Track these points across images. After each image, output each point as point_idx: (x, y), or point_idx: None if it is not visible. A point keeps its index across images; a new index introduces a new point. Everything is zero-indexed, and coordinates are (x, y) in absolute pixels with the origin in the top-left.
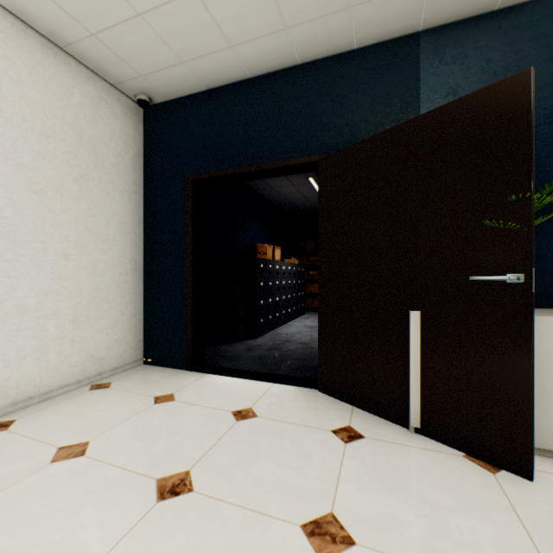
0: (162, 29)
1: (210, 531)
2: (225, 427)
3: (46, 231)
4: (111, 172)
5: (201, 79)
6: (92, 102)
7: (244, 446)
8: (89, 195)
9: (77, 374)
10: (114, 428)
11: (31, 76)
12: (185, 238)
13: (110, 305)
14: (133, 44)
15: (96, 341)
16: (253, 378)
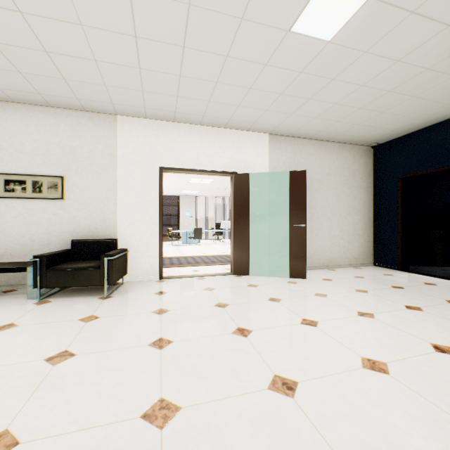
0: (387, 127)
1: (410, 293)
2: (418, 284)
3: (339, 209)
4: (359, 181)
5: (406, 131)
6: (353, 156)
7: (426, 288)
8: (352, 193)
9: (348, 262)
10: (370, 276)
11: (336, 158)
12: (396, 206)
13: (359, 237)
14: (373, 134)
15: (354, 251)
16: (439, 278)
